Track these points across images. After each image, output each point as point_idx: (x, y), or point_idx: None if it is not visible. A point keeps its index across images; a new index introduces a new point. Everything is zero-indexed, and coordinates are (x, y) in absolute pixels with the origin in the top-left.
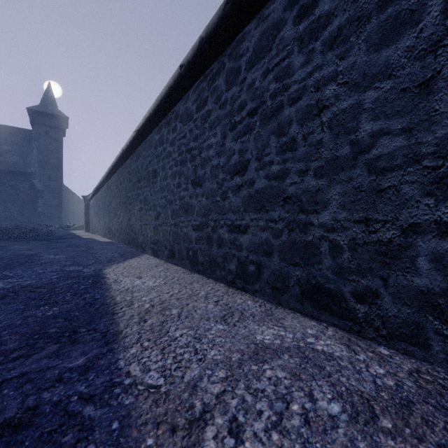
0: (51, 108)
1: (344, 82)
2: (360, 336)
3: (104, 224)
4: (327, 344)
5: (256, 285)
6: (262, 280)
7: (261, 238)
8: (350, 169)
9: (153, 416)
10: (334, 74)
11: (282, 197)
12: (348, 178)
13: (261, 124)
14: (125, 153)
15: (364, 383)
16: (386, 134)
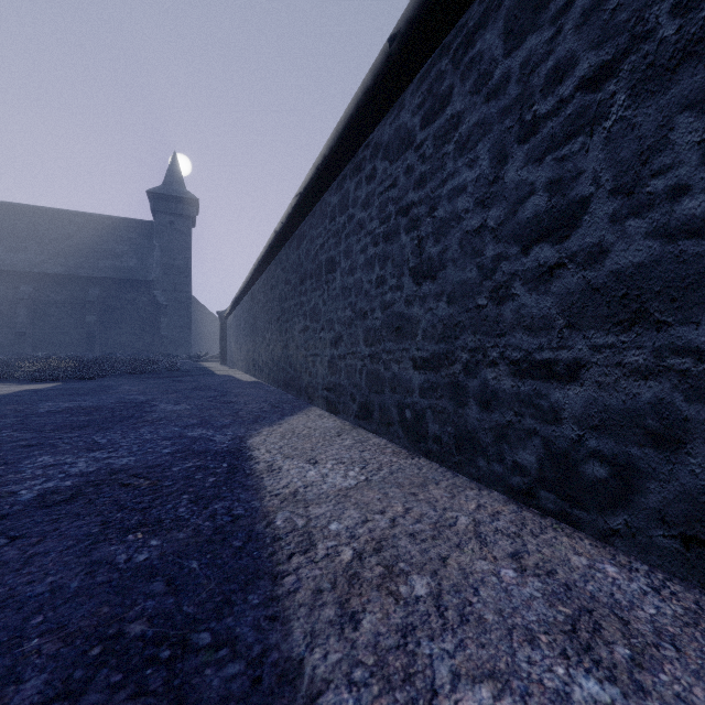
0: (177, 189)
1: None
2: None
3: (247, 353)
4: None
5: (614, 518)
6: (640, 509)
7: (634, 397)
8: None
9: None
10: None
11: None
12: None
13: (634, 95)
14: (279, 237)
15: None
16: None
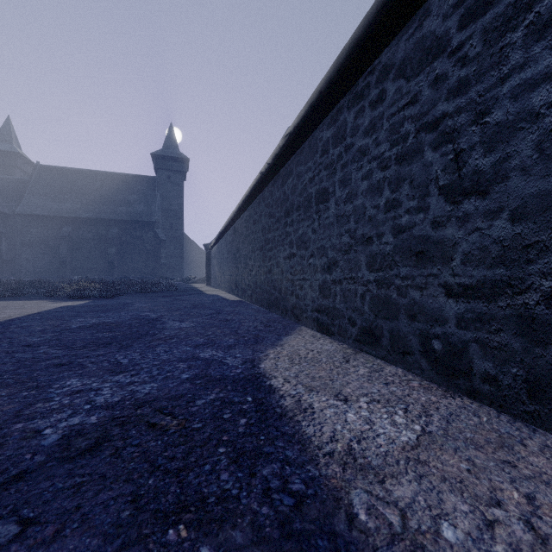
0: (173, 151)
1: None
2: None
3: (230, 277)
4: None
5: None
6: None
7: None
8: None
9: None
10: None
11: None
12: None
13: None
14: (264, 177)
15: None
16: None
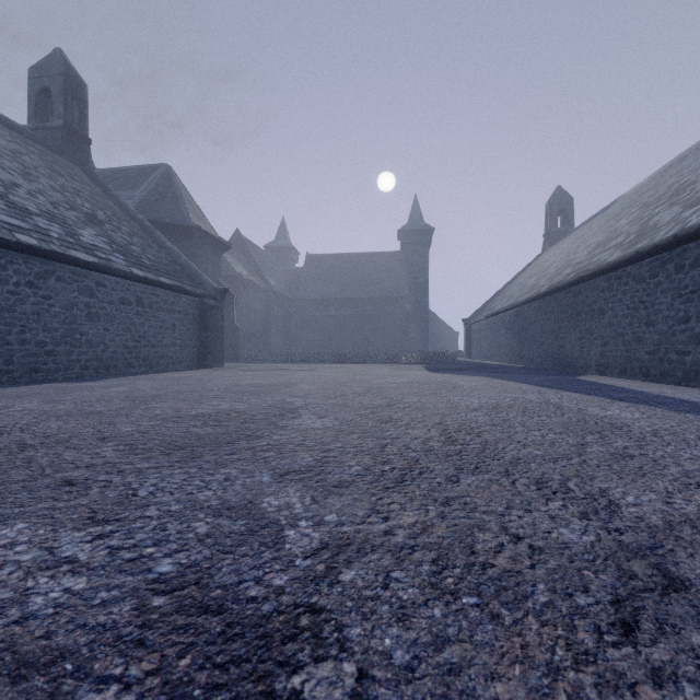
0: (418, 223)
1: None
2: None
3: (510, 350)
4: None
5: (695, 382)
6: (699, 379)
7: (698, 358)
8: None
9: (650, 392)
10: None
11: None
12: None
13: (698, 300)
14: (558, 289)
15: None
16: None
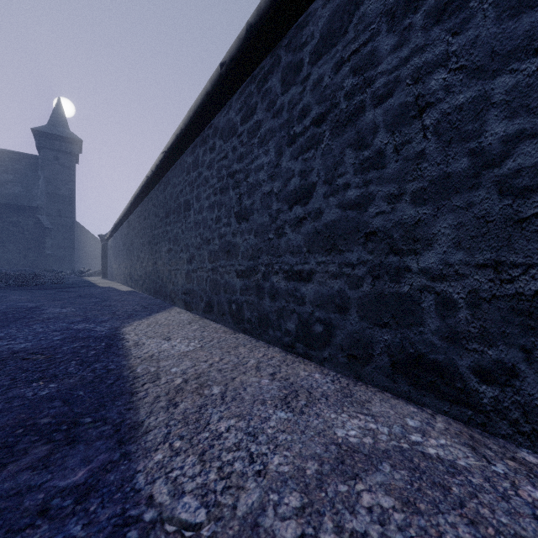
0: (61, 129)
1: (459, 67)
2: (485, 431)
3: (125, 269)
4: (442, 445)
5: (325, 352)
6: (334, 345)
7: (332, 288)
8: (469, 190)
9: None
10: (444, 57)
11: (363, 233)
12: (467, 203)
13: (332, 134)
14: (150, 181)
15: (520, 519)
16: (529, 137)
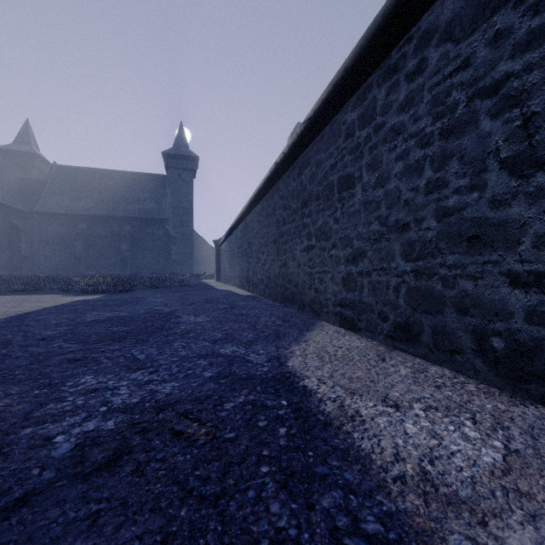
0: (183, 149)
1: None
2: None
3: (241, 272)
4: None
5: None
6: None
7: None
8: None
9: None
10: None
11: None
12: None
13: None
14: (279, 168)
15: None
16: None
